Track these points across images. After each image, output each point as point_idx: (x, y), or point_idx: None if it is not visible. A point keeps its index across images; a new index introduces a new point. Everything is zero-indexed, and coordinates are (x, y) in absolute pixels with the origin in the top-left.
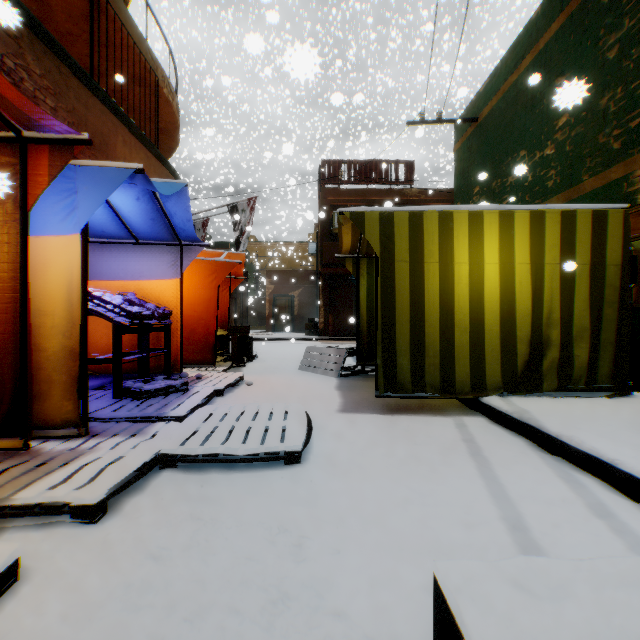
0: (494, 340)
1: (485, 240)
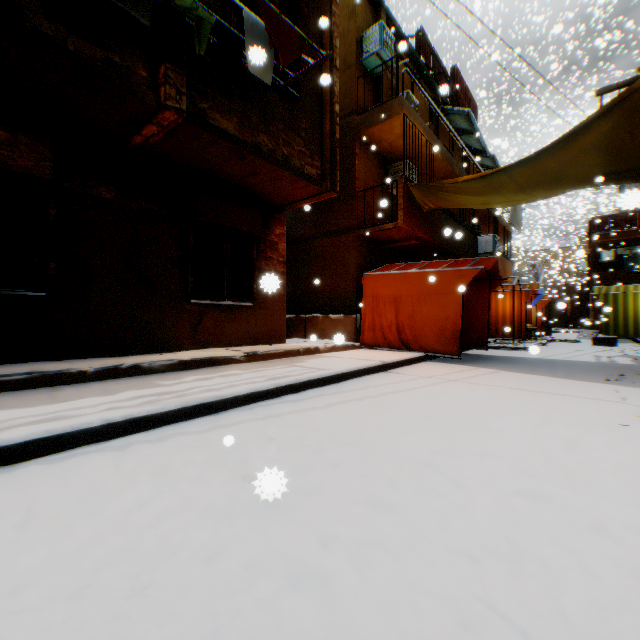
0: (639, 324)
1: (636, 299)
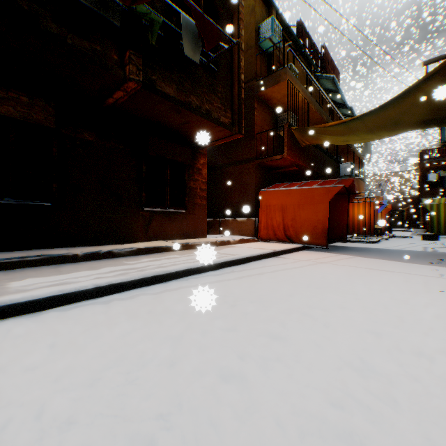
0: None
1: None
